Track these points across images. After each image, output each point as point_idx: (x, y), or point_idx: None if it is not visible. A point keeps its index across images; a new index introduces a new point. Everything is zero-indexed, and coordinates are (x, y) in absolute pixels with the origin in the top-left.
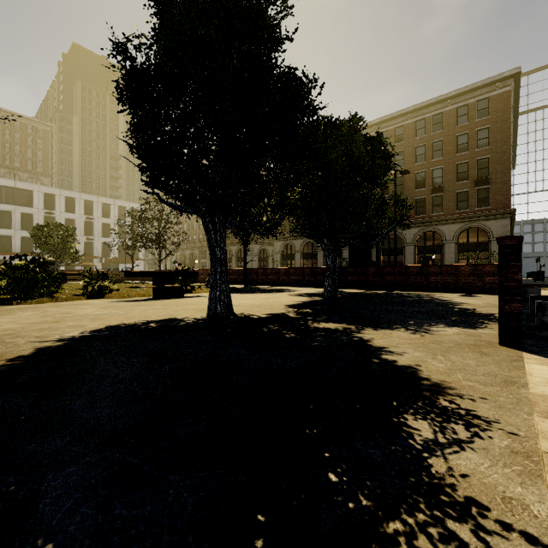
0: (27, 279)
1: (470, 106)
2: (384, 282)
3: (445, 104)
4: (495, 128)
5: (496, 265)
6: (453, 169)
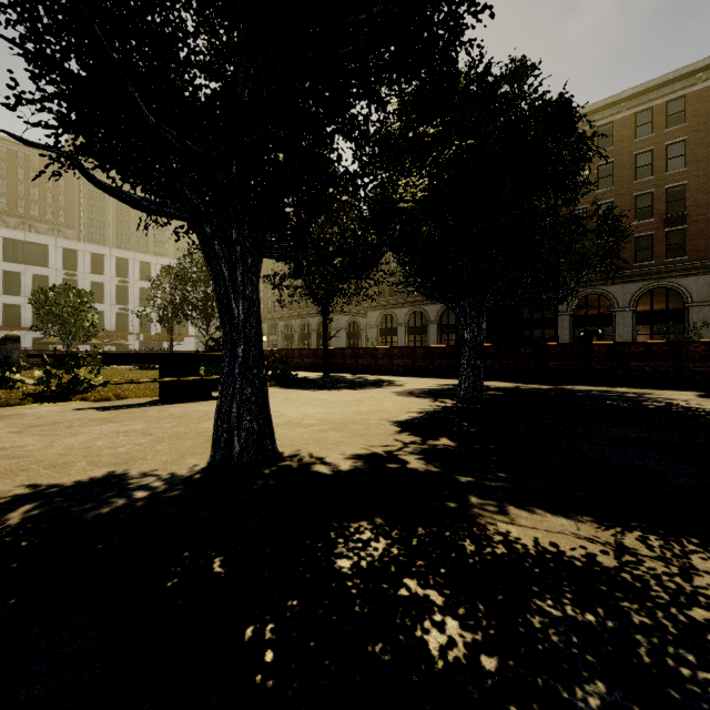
0: None
1: (656, 110)
2: (547, 369)
3: (617, 108)
4: (695, 141)
5: None
6: (629, 204)
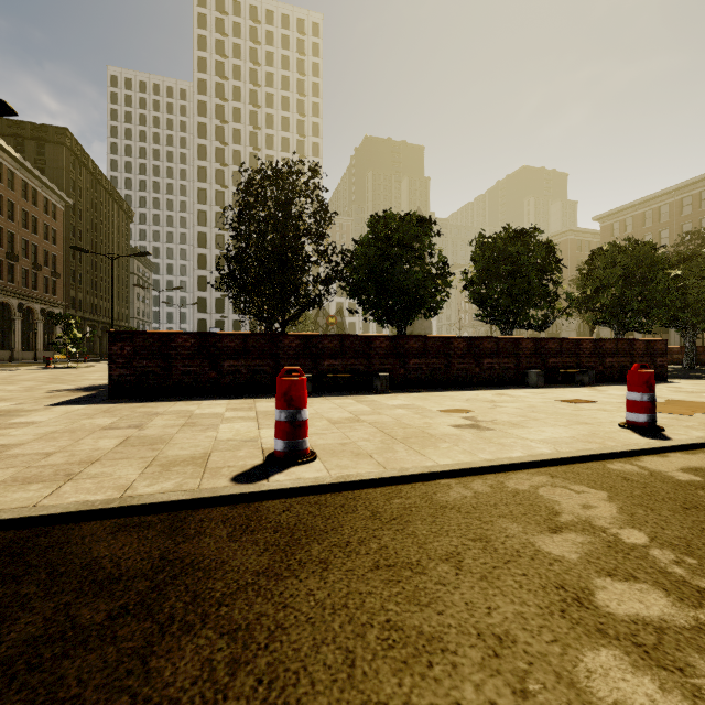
0: None
1: None
2: None
3: None
4: None
5: None
6: None
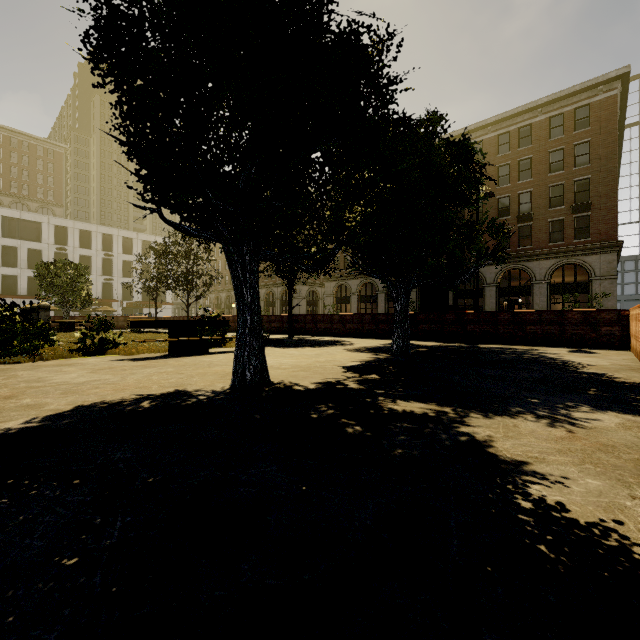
0: (2, 331)
1: (566, 115)
2: (466, 332)
3: (535, 113)
4: (597, 142)
5: (615, 312)
6: (544, 193)
